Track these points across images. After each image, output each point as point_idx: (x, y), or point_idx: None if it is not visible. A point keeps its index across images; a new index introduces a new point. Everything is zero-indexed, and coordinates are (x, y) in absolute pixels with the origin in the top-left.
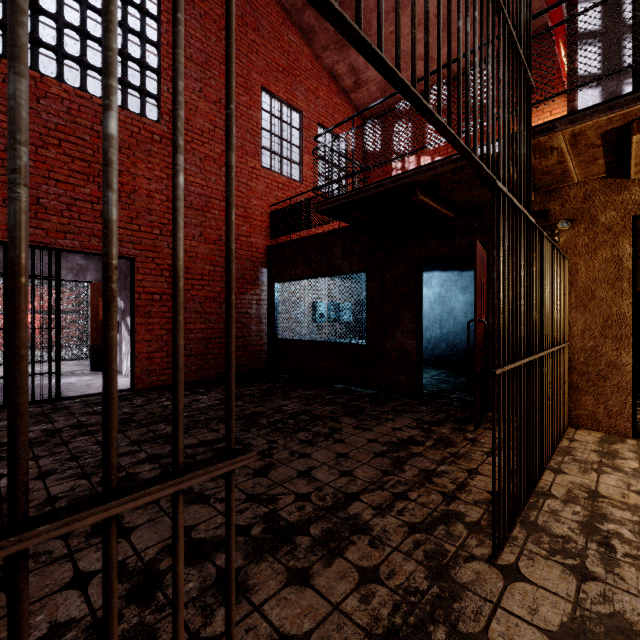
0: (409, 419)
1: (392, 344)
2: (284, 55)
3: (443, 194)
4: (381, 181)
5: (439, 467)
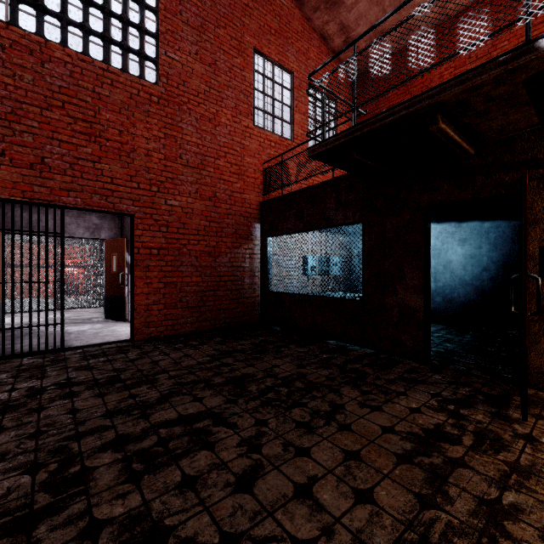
0: (425, 394)
1: (393, 300)
2: (276, 18)
3: (469, 121)
4: (391, 109)
5: (504, 495)
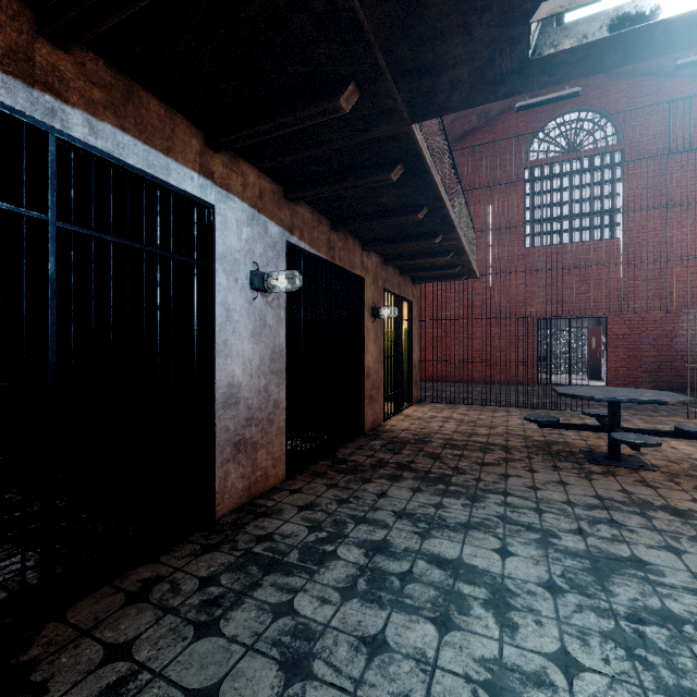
0: None
1: None
2: None
3: None
4: None
5: None
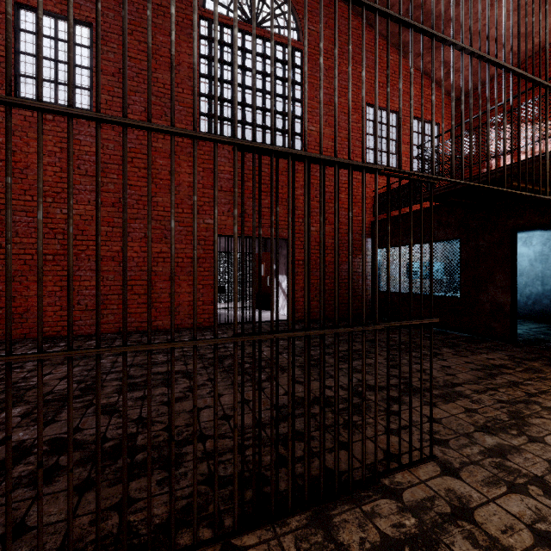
0: (501, 354)
1: (485, 297)
2: (384, 73)
3: (536, 177)
4: (475, 176)
5: (525, 381)
